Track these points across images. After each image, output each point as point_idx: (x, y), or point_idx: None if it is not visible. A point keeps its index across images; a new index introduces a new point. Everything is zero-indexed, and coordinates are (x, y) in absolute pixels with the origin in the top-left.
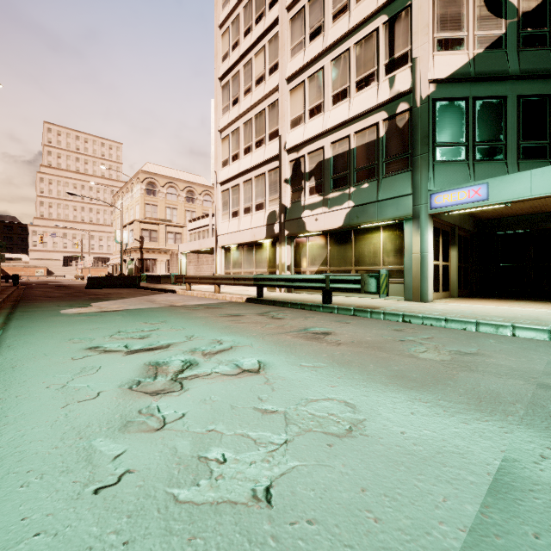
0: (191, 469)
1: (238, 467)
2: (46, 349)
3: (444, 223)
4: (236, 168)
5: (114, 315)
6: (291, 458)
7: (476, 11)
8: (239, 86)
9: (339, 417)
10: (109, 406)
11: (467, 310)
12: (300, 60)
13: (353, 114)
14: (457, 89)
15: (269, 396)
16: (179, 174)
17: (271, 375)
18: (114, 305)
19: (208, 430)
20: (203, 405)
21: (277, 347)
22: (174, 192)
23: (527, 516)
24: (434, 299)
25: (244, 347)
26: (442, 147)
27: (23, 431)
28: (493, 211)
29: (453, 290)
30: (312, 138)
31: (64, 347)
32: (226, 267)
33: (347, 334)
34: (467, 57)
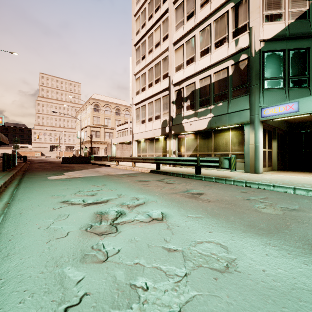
0: (126, 294)
1: (156, 294)
2: (39, 201)
3: (269, 126)
4: (144, 95)
5: (77, 180)
6: (191, 288)
7: None
8: (146, 49)
9: (218, 256)
10: (74, 243)
11: (286, 179)
12: (181, 32)
13: (213, 62)
14: (278, 44)
15: (170, 238)
16: (111, 99)
17: (170, 223)
18: (77, 174)
19: (135, 263)
20: (130, 244)
21: (172, 203)
22: (109, 109)
23: None
24: (263, 171)
25: (151, 202)
26: (268, 80)
27: (23, 259)
28: (300, 118)
29: (274, 166)
30: (188, 77)
31: (49, 200)
32: (138, 152)
33: (213, 194)
34: (284, 25)
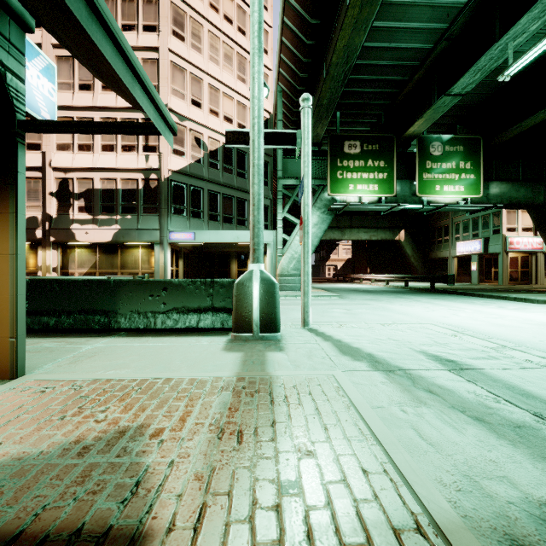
0: None
1: None
2: None
3: (176, 246)
4: None
5: None
6: None
7: (191, 141)
8: None
9: None
10: None
11: None
12: (69, 99)
13: (120, 166)
14: (182, 178)
15: None
16: None
17: None
18: None
19: None
20: None
21: None
22: None
23: None
24: None
25: None
26: (175, 207)
27: None
28: None
29: None
30: (83, 168)
31: None
32: None
33: None
34: (187, 163)
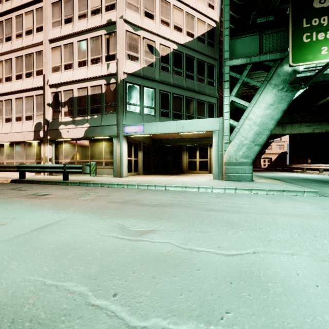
0: None
1: None
2: None
3: (135, 140)
4: (9, 87)
5: None
6: None
7: (144, 48)
8: (12, 29)
9: (3, 222)
10: None
11: (133, 180)
12: (58, 32)
13: (89, 76)
14: (136, 79)
15: None
16: None
17: None
18: None
19: None
20: None
21: (2, 203)
22: None
23: (41, 230)
24: (129, 175)
25: None
26: (130, 105)
27: None
28: (156, 136)
29: (140, 171)
30: (66, 82)
31: None
32: (0, 158)
33: (57, 194)
34: (140, 66)
